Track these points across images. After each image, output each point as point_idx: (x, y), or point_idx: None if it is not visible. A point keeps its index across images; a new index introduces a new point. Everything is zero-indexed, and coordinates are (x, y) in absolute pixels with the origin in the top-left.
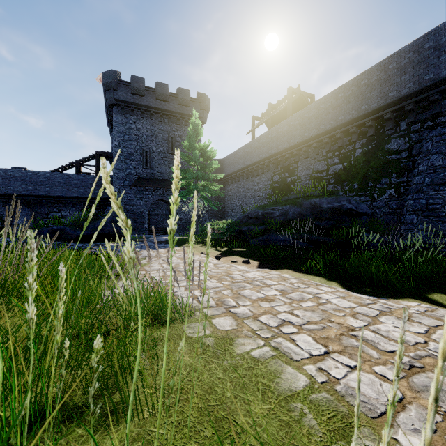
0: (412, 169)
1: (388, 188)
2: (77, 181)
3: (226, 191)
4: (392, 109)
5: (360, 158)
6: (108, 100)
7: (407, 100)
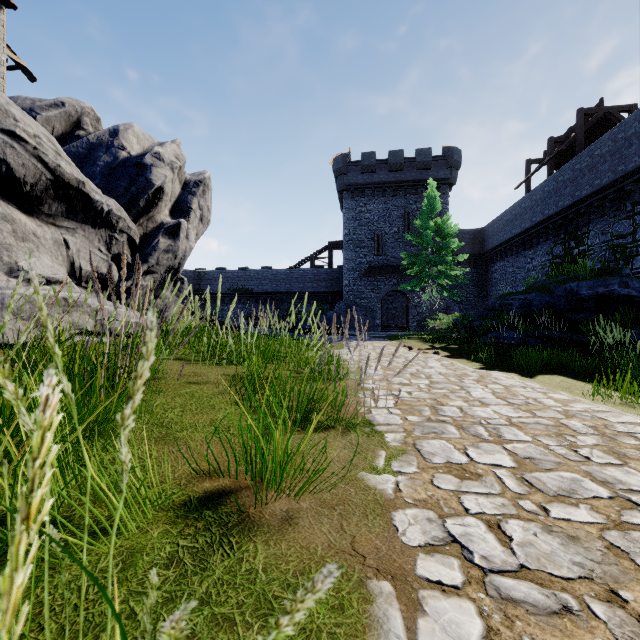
0: None
1: None
2: (311, 276)
3: (490, 272)
4: None
5: None
6: (338, 187)
7: None
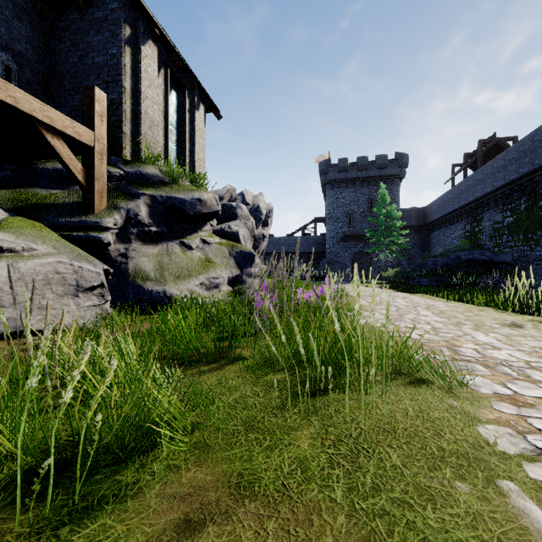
0: None
1: (540, 240)
2: (303, 241)
3: (430, 238)
4: (537, 174)
5: (523, 212)
6: (322, 182)
7: None
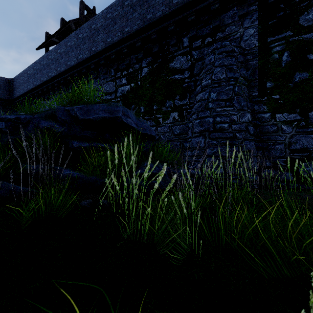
0: (193, 90)
1: (172, 111)
2: None
3: None
4: (176, 18)
5: (146, 78)
6: None
7: (190, 9)
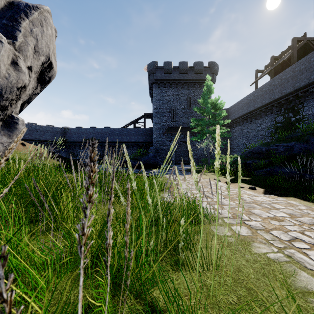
0: None
1: None
2: (134, 132)
3: (232, 132)
4: None
5: None
6: (150, 81)
7: None
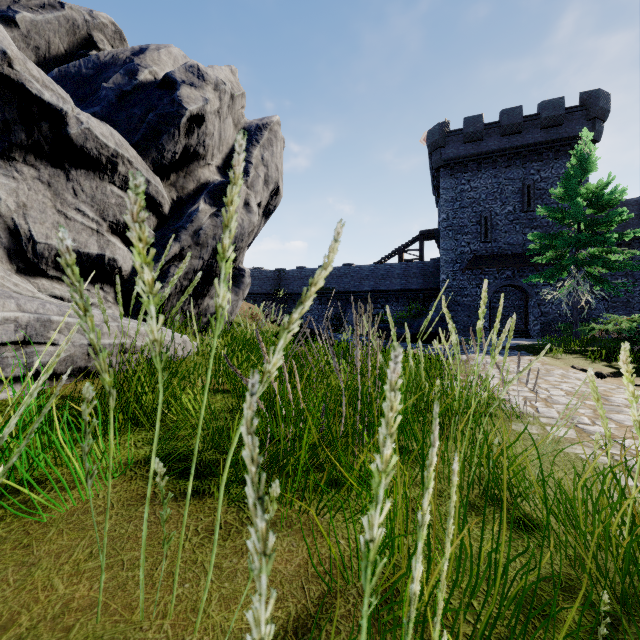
0: None
1: None
2: (399, 271)
3: None
4: None
5: None
6: (433, 164)
7: None
